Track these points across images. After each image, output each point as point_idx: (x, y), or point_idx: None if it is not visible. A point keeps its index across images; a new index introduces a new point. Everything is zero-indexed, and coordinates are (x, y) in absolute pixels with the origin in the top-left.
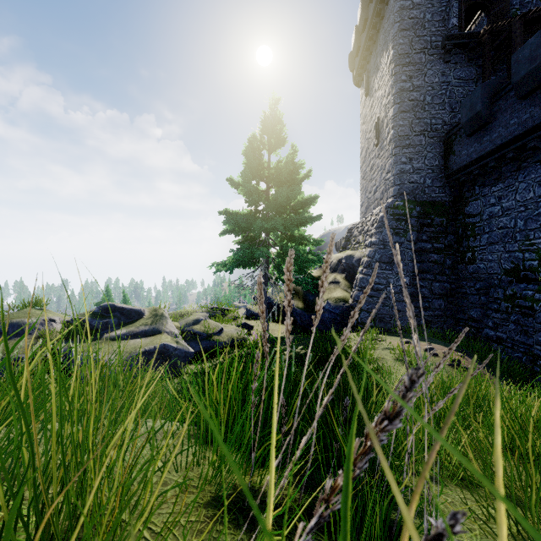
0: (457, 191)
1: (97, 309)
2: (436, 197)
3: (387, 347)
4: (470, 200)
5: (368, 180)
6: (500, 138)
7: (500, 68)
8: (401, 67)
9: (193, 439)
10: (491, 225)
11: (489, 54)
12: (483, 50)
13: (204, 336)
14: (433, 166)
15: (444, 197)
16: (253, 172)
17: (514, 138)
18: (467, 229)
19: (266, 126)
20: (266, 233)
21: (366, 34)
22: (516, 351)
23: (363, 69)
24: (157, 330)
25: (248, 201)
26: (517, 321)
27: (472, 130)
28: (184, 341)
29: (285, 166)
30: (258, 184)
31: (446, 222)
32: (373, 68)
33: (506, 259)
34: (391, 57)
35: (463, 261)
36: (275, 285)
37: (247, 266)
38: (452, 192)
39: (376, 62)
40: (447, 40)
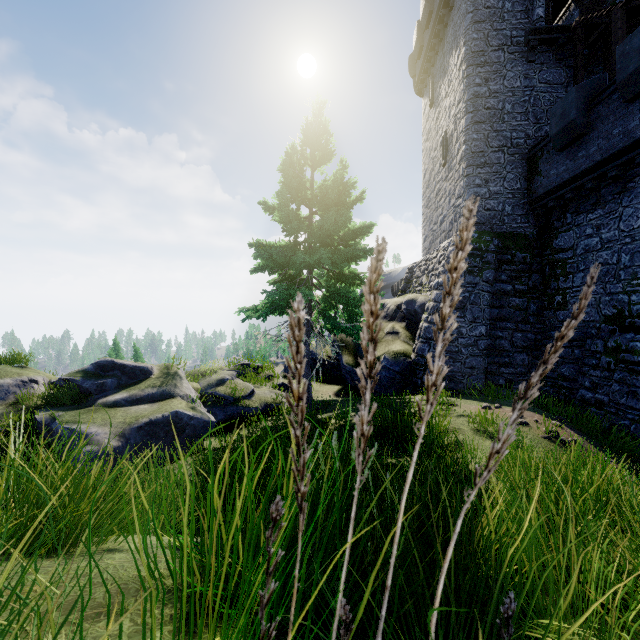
0: (544, 220)
1: (91, 367)
2: (518, 228)
3: (462, 414)
4: (560, 231)
5: (432, 208)
6: (599, 152)
7: (596, 70)
8: (475, 67)
9: (171, 606)
10: (587, 261)
11: (583, 52)
12: (574, 47)
13: (231, 400)
14: (514, 190)
15: (527, 228)
16: (292, 192)
17: (618, 151)
18: (556, 267)
19: (309, 136)
20: (309, 270)
21: (431, 30)
22: (622, 417)
23: (427, 74)
24: (168, 393)
25: (285, 230)
26: (623, 380)
27: (563, 144)
28: (205, 406)
29: (332, 184)
30: (298, 209)
31: (530, 259)
32: (439, 71)
33: (607, 302)
34: (463, 55)
35: (551, 306)
36: (319, 335)
37: (284, 312)
38: (537, 221)
39: (443, 64)
40: (531, 34)
